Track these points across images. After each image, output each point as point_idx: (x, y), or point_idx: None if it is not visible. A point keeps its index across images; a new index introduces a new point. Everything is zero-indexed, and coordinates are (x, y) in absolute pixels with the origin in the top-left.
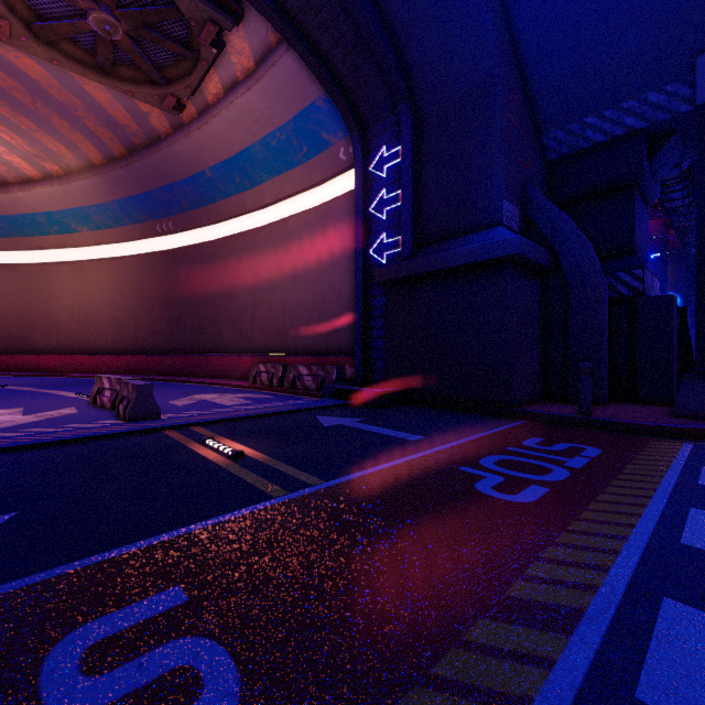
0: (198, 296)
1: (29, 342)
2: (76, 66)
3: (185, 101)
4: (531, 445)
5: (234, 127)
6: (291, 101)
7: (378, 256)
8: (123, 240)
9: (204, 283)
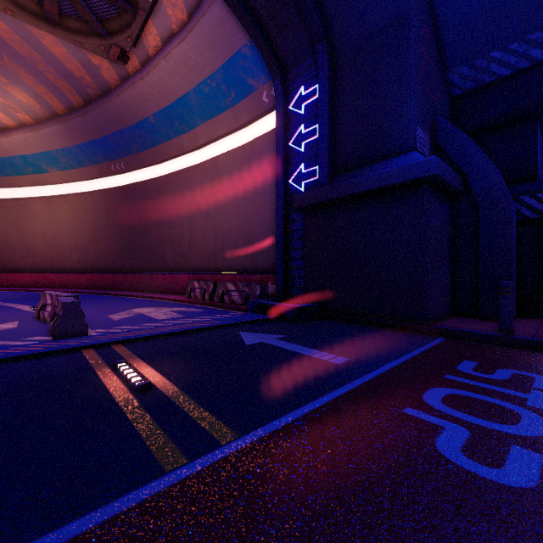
0: (145, 224)
1: (9, 262)
2: (29, 17)
3: (129, 54)
4: (469, 372)
5: (171, 76)
6: (220, 50)
7: (297, 184)
8: (85, 179)
9: (150, 213)
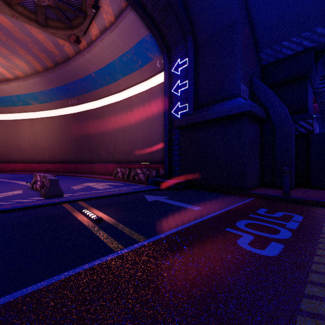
0: (89, 135)
1: (9, 157)
2: (25, 19)
3: (81, 39)
4: (262, 213)
5: (105, 51)
6: (132, 37)
7: (176, 114)
8: (53, 108)
9: (91, 129)
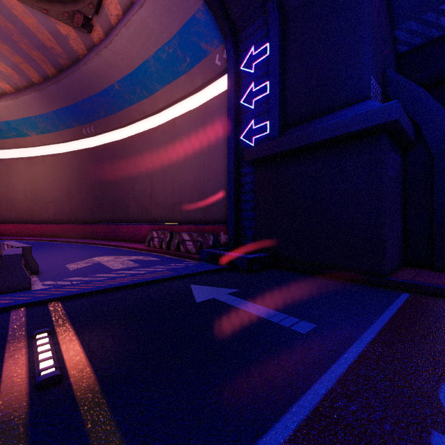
0: (112, 181)
1: None
2: None
3: (94, 24)
4: None
5: (132, 44)
6: (175, 16)
7: (248, 140)
8: (60, 141)
9: (116, 171)
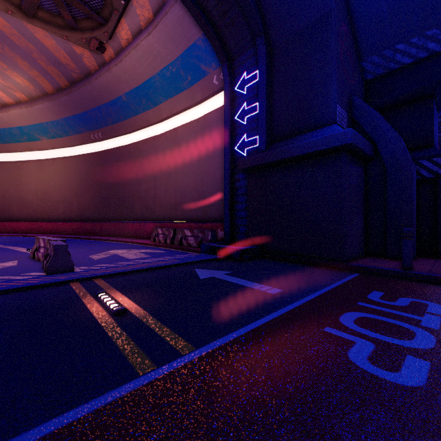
0: (118, 182)
1: (8, 213)
2: (25, 16)
3: (106, 45)
4: (377, 300)
5: (140, 63)
6: (179, 42)
7: (241, 150)
8: (69, 145)
9: (122, 173)
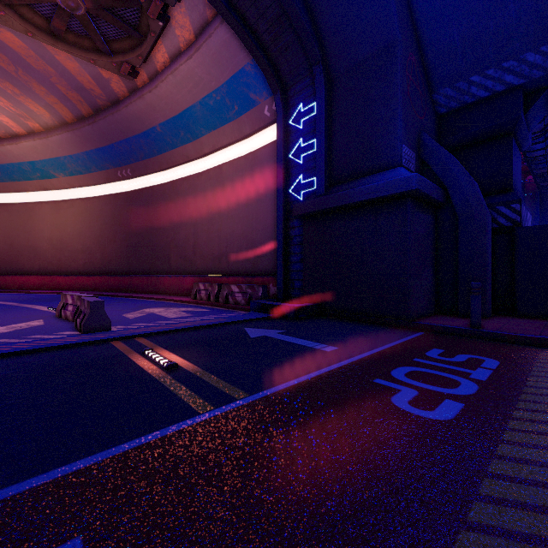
0: (151, 229)
1: (17, 265)
2: (47, 38)
3: (139, 69)
4: (434, 356)
5: (178, 90)
6: (224, 67)
7: (296, 194)
8: (92, 184)
9: (155, 218)
